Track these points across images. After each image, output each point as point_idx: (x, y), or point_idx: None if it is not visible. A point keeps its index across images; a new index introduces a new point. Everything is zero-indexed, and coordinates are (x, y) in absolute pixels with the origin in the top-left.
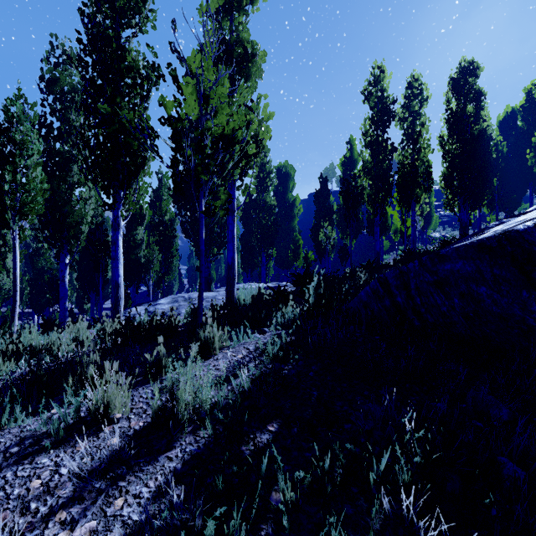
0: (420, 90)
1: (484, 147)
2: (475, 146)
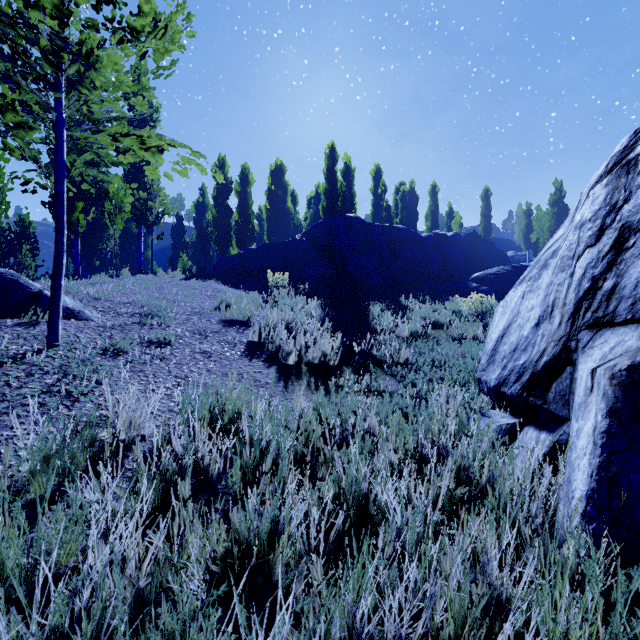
0: (249, 177)
1: (288, 220)
2: (283, 217)
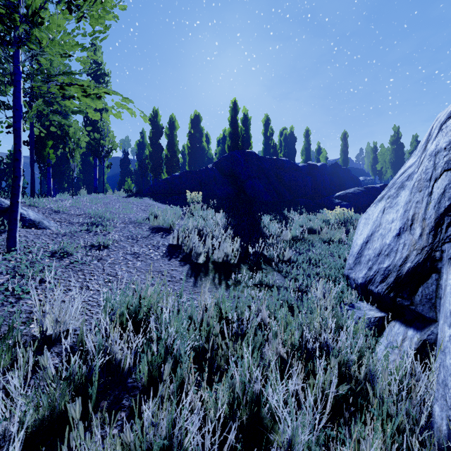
0: (175, 123)
1: (203, 154)
2: (199, 153)
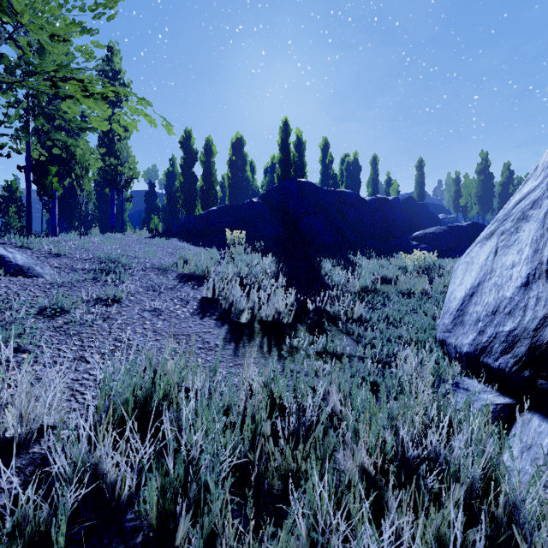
0: (212, 148)
1: (247, 186)
2: (242, 184)
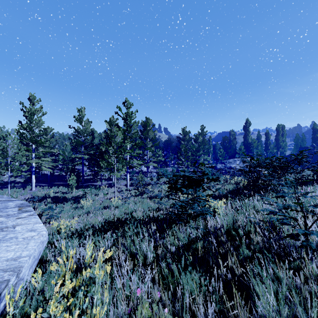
0: None
1: None
2: None
